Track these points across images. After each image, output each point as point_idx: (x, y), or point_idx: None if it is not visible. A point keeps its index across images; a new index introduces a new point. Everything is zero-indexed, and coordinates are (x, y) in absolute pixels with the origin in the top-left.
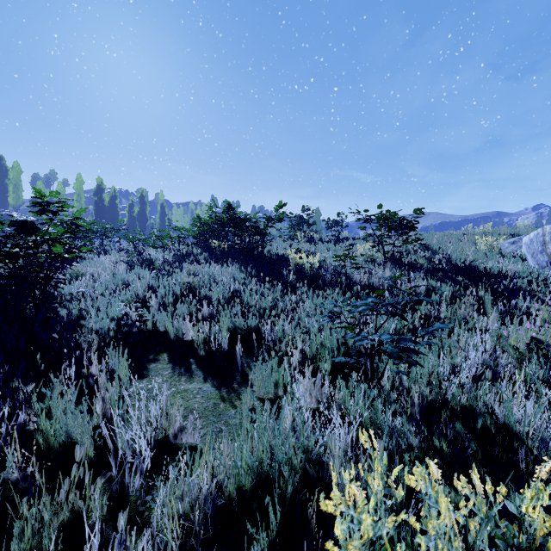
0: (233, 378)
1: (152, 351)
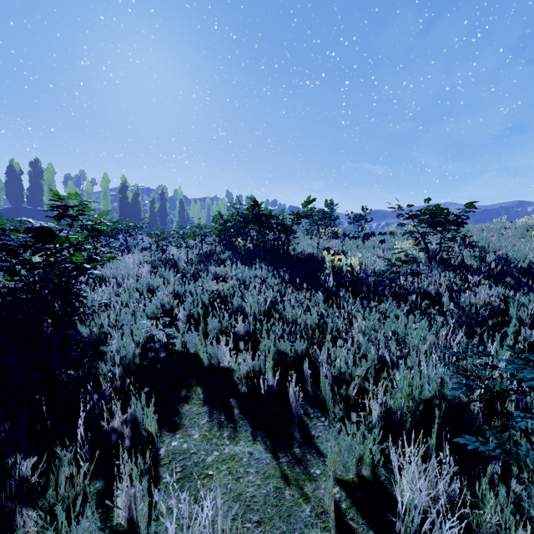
0: (290, 435)
1: (184, 384)
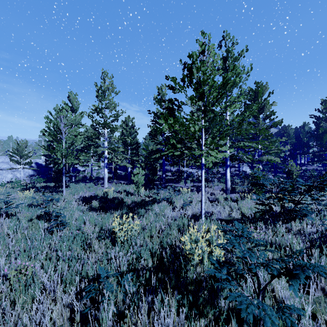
0: None
1: None
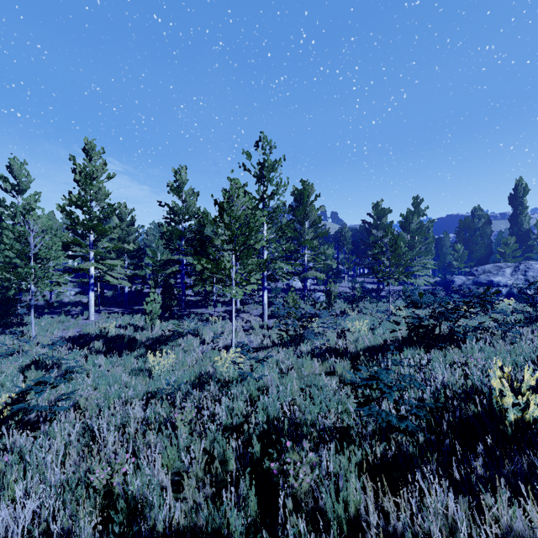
0: None
1: None
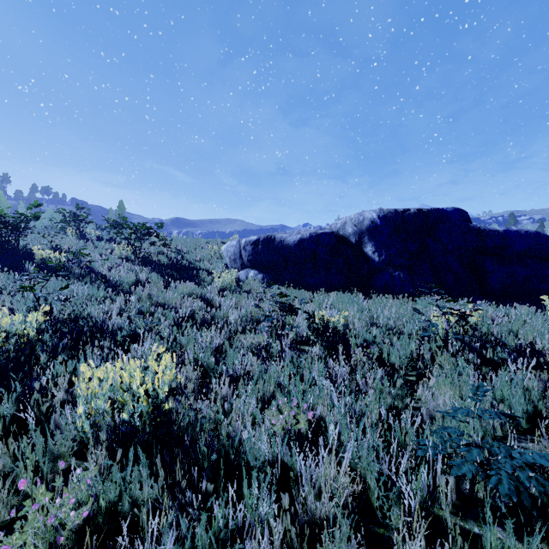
0: None
1: None
